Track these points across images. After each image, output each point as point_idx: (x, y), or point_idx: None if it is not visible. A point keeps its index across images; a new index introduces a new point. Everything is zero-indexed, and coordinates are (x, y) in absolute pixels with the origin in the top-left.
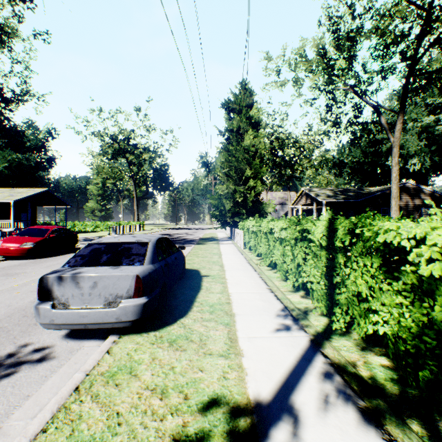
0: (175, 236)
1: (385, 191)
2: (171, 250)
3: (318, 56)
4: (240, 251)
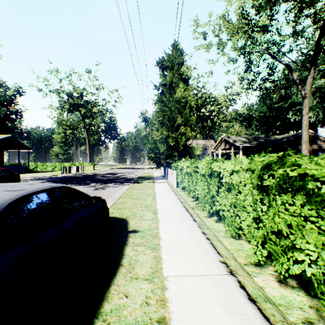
0: (118, 175)
1: (290, 138)
2: (72, 207)
3: (239, 21)
4: (174, 191)
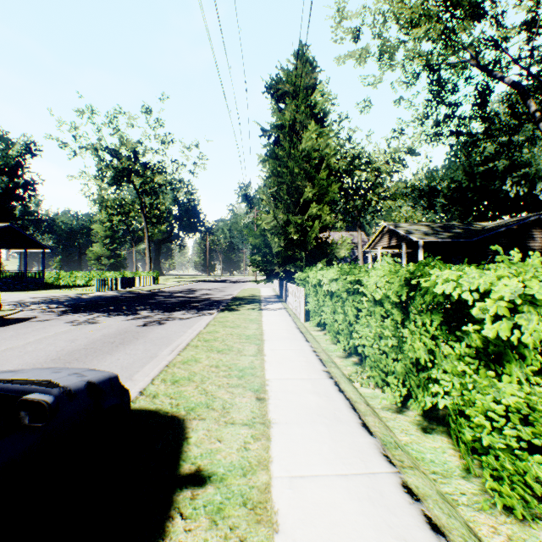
0: (197, 294)
1: (511, 226)
2: None
3: (423, 1)
4: (301, 330)
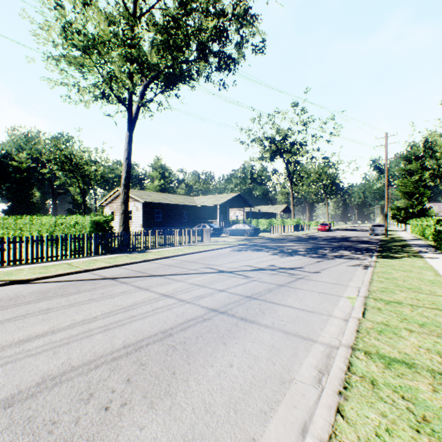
0: (364, 229)
1: None
2: None
3: None
4: (407, 233)
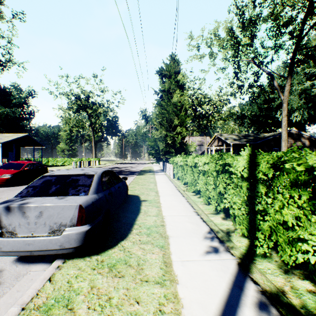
0: (122, 169)
1: (276, 136)
2: (115, 180)
3: (227, 36)
4: (171, 180)
